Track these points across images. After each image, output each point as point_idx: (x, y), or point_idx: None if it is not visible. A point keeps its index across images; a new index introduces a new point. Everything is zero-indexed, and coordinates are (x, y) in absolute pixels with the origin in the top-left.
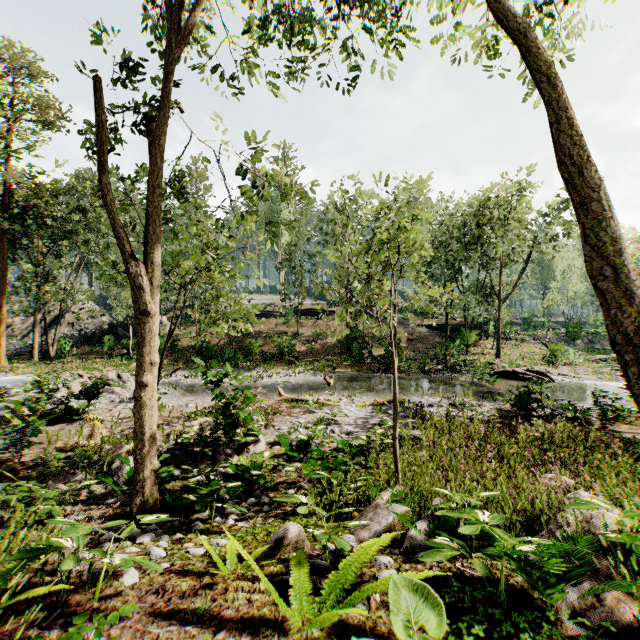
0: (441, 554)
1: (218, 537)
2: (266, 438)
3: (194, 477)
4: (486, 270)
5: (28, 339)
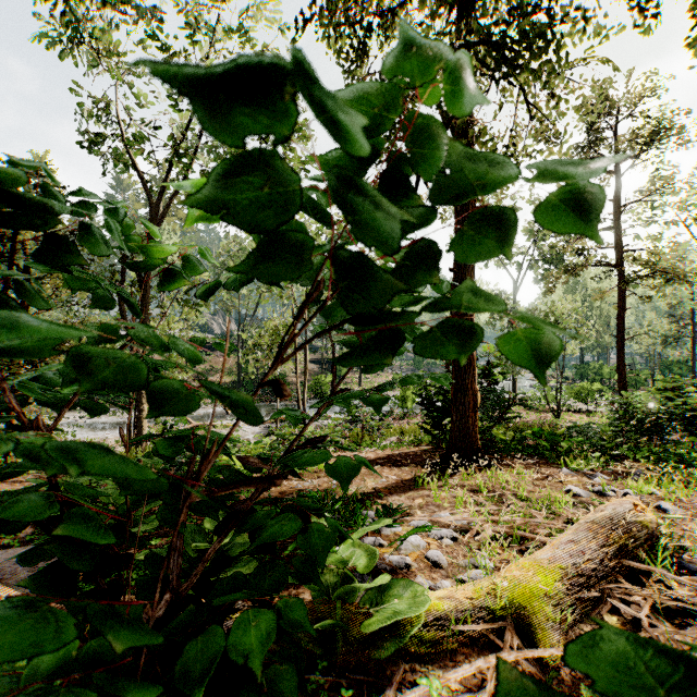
0: None
1: None
2: None
3: None
4: None
5: None
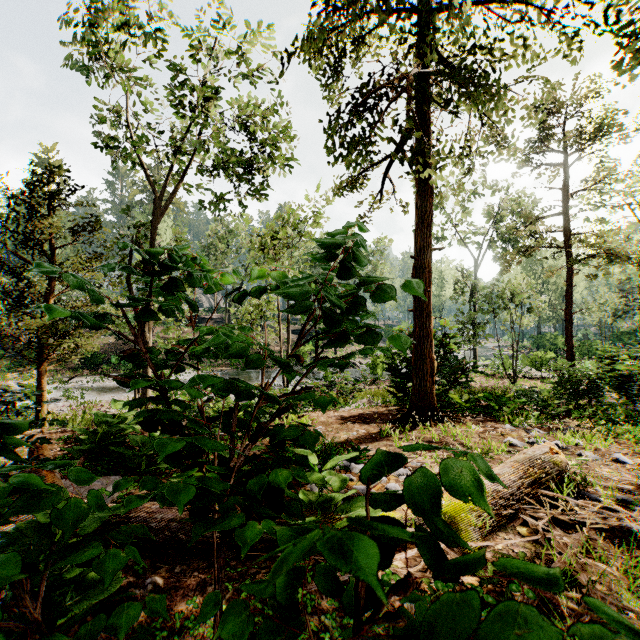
0: None
1: None
2: None
3: None
4: None
5: None
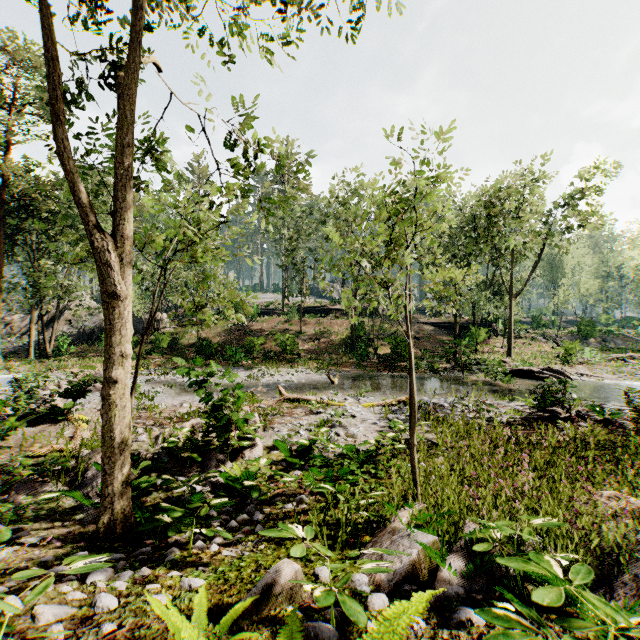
0: (511, 639)
1: (194, 573)
2: (264, 442)
3: (177, 488)
4: (496, 266)
5: (27, 337)
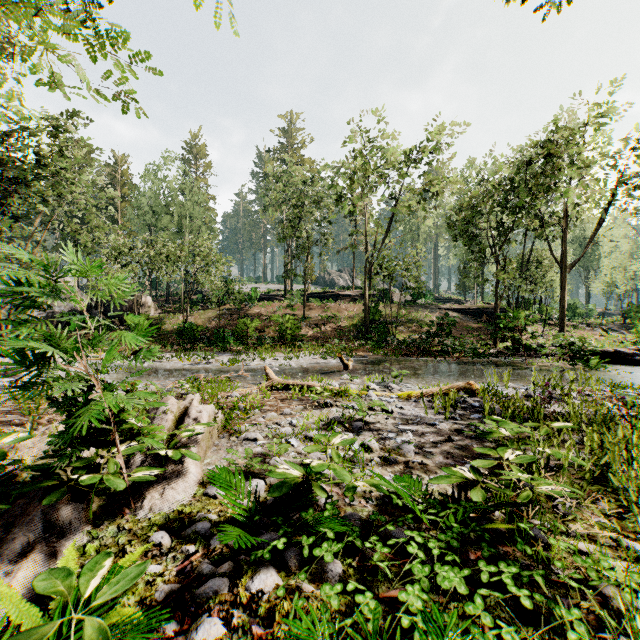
0: None
1: None
2: (209, 463)
3: None
4: (537, 236)
5: None
